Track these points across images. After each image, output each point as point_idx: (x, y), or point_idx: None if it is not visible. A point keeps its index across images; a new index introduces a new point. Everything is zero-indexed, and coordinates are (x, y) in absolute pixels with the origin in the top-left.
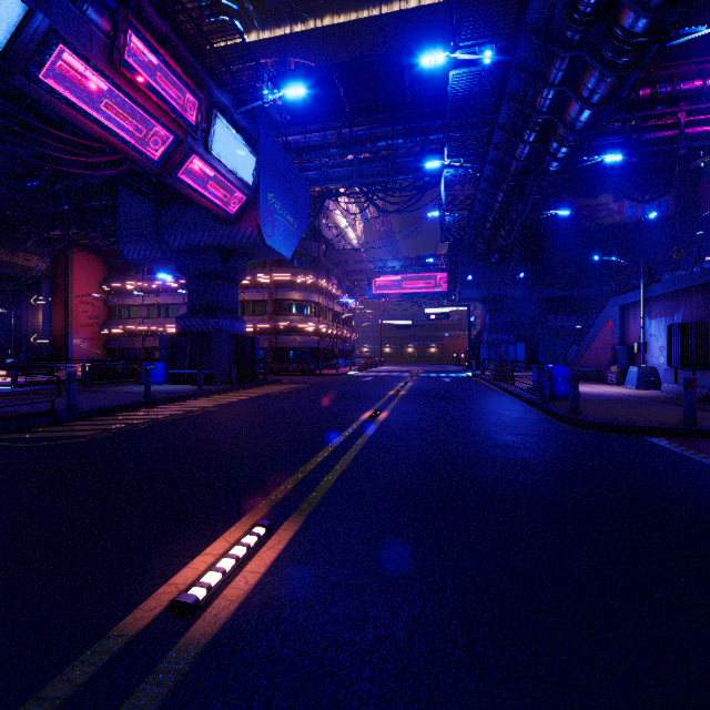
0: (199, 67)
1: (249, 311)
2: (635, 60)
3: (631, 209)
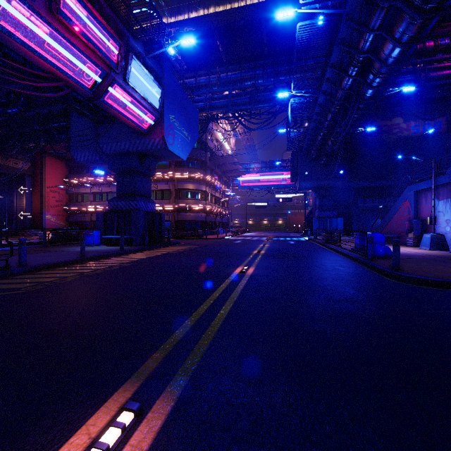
0: (119, 22)
1: (159, 196)
2: (438, 5)
3: (415, 127)
